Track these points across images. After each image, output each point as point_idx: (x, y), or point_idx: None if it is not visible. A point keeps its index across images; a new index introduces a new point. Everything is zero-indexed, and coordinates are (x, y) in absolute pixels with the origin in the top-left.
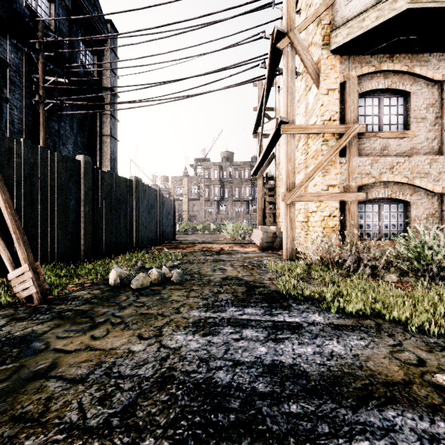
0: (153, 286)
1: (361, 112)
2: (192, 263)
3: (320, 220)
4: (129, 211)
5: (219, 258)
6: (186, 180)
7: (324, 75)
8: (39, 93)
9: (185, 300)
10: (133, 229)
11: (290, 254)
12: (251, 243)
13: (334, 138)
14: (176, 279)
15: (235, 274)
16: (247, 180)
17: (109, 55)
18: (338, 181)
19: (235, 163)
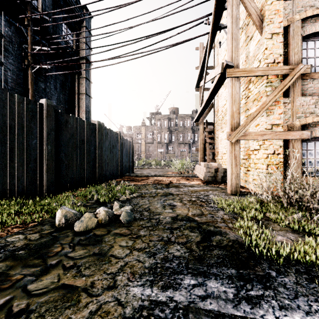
0: (98, 228)
1: (303, 55)
2: (144, 197)
3: (263, 158)
4: (92, 149)
5: (168, 191)
6: (144, 128)
7: (268, 20)
8: (28, 59)
9: (127, 257)
10: (96, 165)
11: (234, 189)
12: (194, 177)
13: (277, 80)
14: (124, 220)
15: (185, 212)
16: (189, 128)
17: (84, 32)
18: (282, 120)
19: (180, 115)
